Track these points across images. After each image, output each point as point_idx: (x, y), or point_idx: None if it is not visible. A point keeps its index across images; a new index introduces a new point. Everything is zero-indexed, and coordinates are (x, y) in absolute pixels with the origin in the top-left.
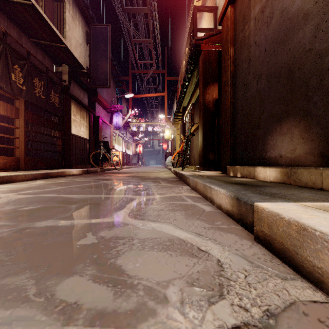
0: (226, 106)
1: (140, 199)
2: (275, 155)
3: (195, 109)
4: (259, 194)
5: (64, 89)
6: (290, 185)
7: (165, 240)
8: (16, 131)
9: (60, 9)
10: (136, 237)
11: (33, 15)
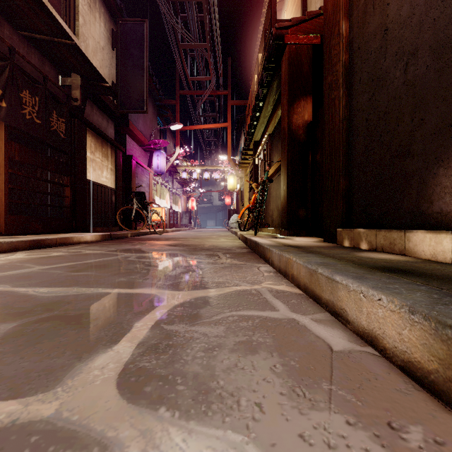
0: (335, 125)
1: (172, 302)
2: None
3: (273, 142)
4: None
5: (75, 111)
6: None
7: None
8: None
9: None
10: None
11: None
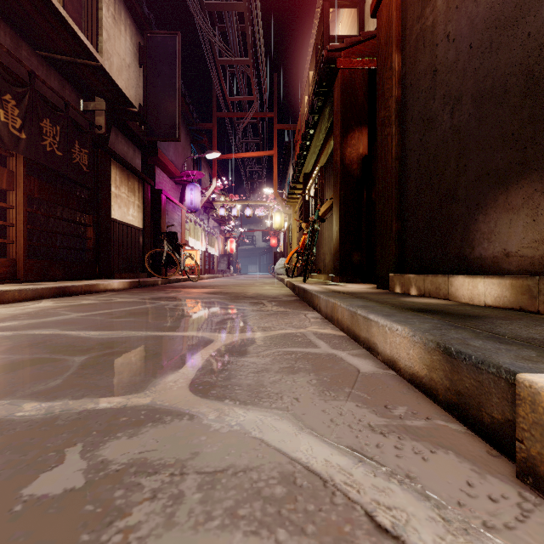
0: (387, 164)
1: (222, 342)
2: (493, 252)
3: (325, 175)
4: (500, 342)
5: (98, 140)
6: (537, 314)
7: (271, 477)
8: (10, 213)
9: (92, 3)
10: (195, 466)
11: (38, 5)
